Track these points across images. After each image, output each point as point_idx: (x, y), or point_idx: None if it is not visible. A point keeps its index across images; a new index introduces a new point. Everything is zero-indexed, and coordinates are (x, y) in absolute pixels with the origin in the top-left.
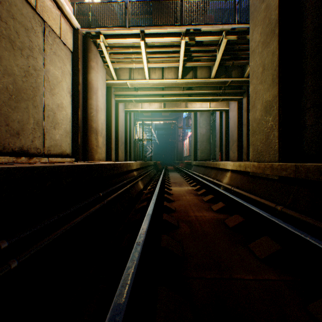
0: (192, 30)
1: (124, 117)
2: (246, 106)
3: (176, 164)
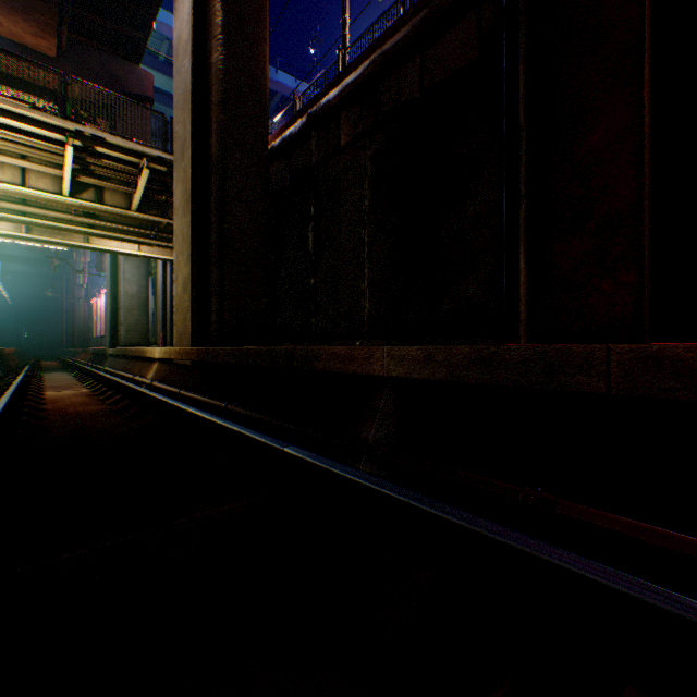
0: (91, 135)
1: None
2: None
3: (73, 355)
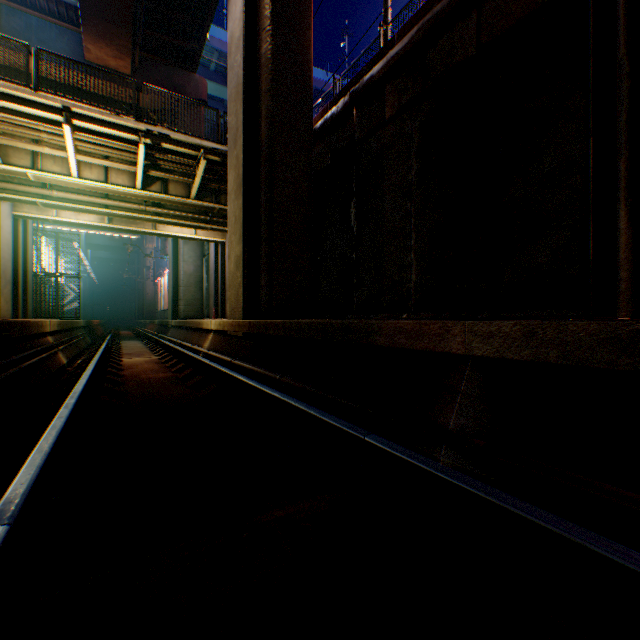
0: (158, 133)
1: (11, 228)
2: None
3: (143, 326)
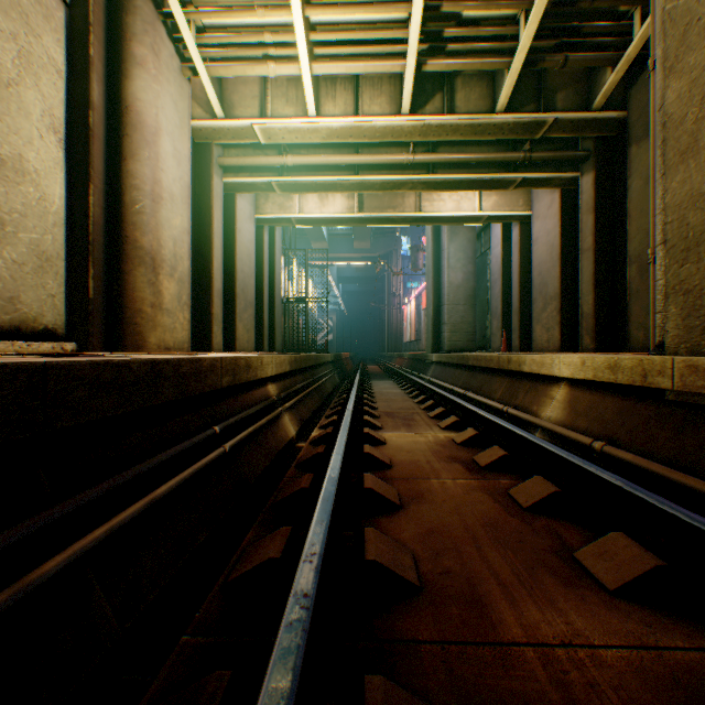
0: None
1: (252, 235)
2: (594, 196)
3: (387, 359)
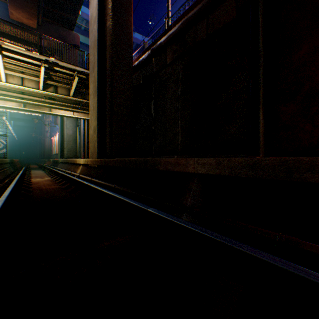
0: (52, 61)
1: None
2: None
3: (44, 162)
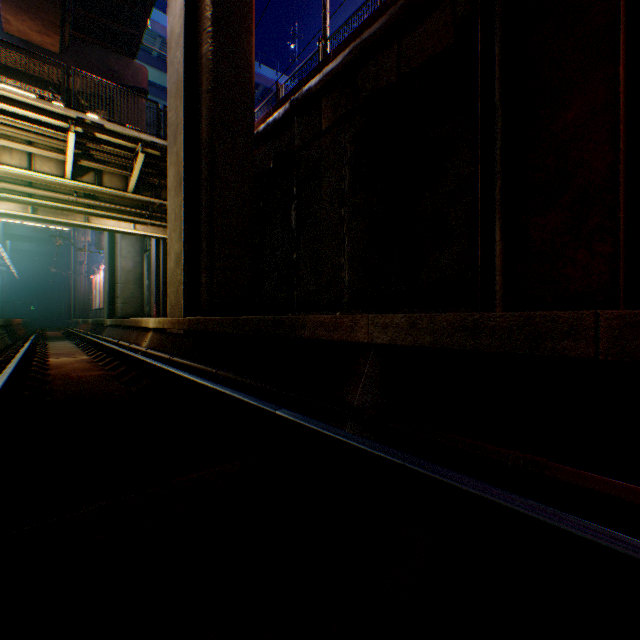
0: (91, 122)
1: None
2: None
3: (75, 326)
